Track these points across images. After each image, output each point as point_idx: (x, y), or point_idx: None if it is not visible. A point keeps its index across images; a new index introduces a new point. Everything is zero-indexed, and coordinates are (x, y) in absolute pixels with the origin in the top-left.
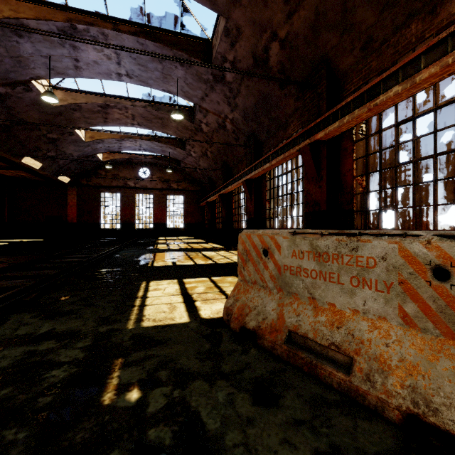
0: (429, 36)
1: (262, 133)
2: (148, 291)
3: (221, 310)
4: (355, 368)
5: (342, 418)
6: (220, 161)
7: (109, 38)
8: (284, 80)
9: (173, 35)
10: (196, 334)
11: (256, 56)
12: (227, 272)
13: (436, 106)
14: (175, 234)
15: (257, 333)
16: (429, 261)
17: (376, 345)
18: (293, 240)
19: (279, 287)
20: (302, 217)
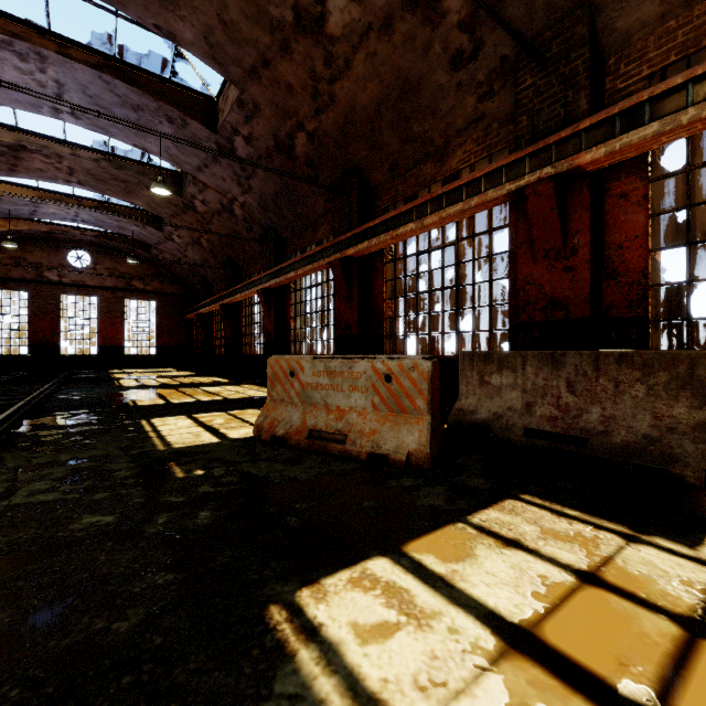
0: (439, 180)
1: (286, 229)
2: (157, 426)
3: (249, 433)
4: (348, 440)
5: (337, 463)
6: (223, 255)
7: (48, 61)
8: (312, 175)
9: (158, 81)
10: (232, 446)
11: (278, 140)
12: (245, 406)
13: (443, 245)
14: (141, 364)
15: (286, 437)
16: (384, 372)
17: (360, 424)
18: (313, 363)
19: (303, 401)
20: (334, 340)
